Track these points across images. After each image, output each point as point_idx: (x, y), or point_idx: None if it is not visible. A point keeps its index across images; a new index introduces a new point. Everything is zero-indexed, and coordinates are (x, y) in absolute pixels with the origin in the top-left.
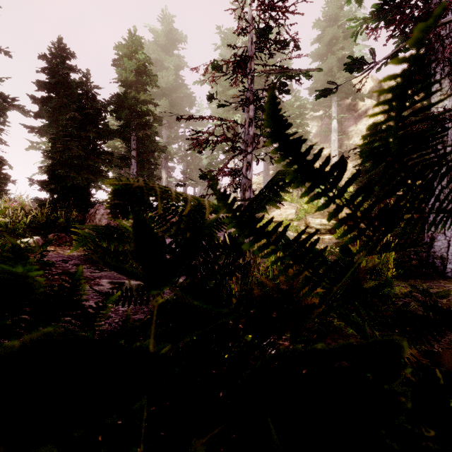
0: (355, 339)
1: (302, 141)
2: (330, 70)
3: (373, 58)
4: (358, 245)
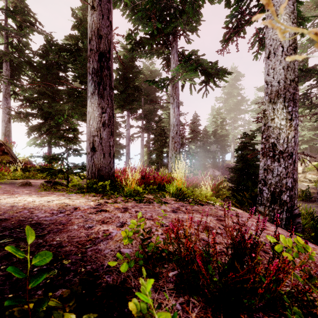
0: None
1: None
2: None
3: None
4: None
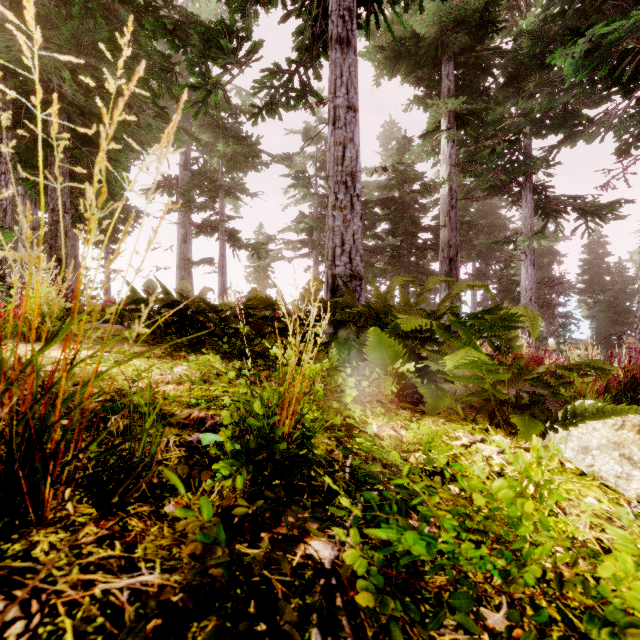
0: None
1: None
2: None
3: None
4: None
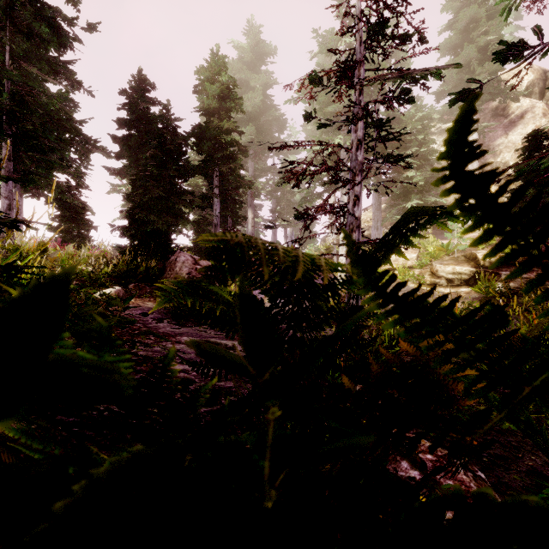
0: (514, 437)
1: (500, 173)
2: (466, 65)
3: (538, 39)
4: (515, 303)
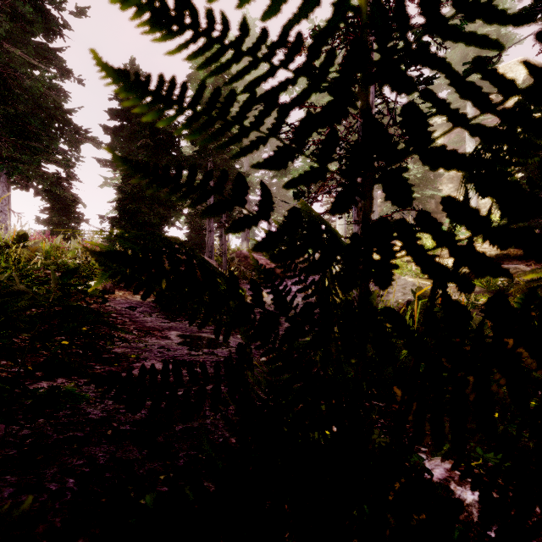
0: None
1: None
2: (463, 58)
3: None
4: None
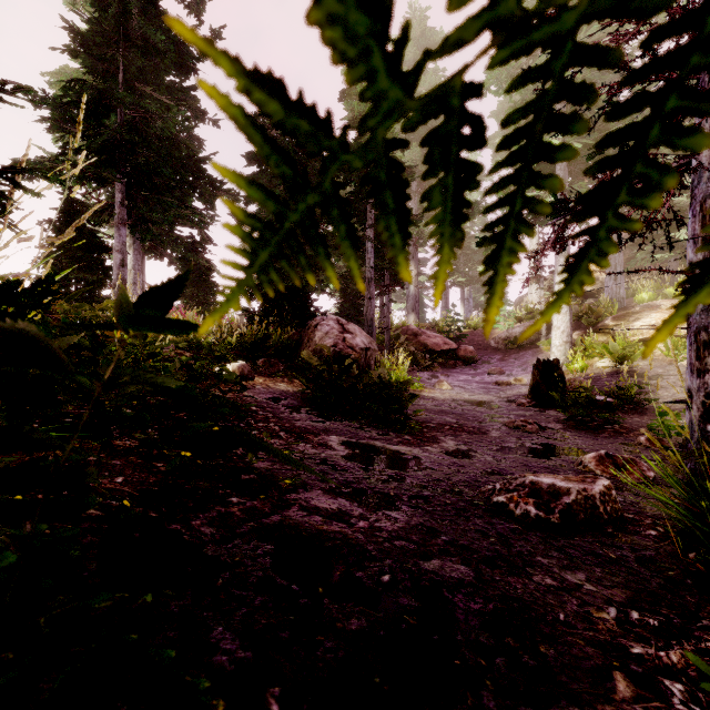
0: None
1: None
2: None
3: None
4: None
